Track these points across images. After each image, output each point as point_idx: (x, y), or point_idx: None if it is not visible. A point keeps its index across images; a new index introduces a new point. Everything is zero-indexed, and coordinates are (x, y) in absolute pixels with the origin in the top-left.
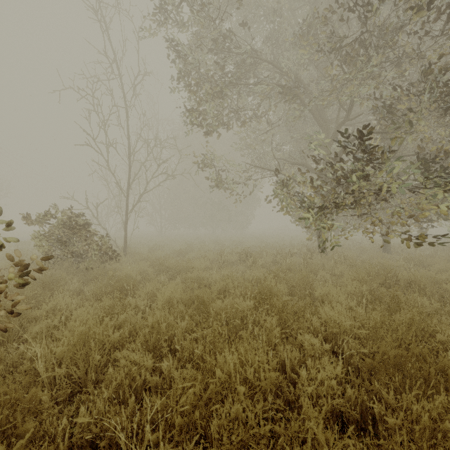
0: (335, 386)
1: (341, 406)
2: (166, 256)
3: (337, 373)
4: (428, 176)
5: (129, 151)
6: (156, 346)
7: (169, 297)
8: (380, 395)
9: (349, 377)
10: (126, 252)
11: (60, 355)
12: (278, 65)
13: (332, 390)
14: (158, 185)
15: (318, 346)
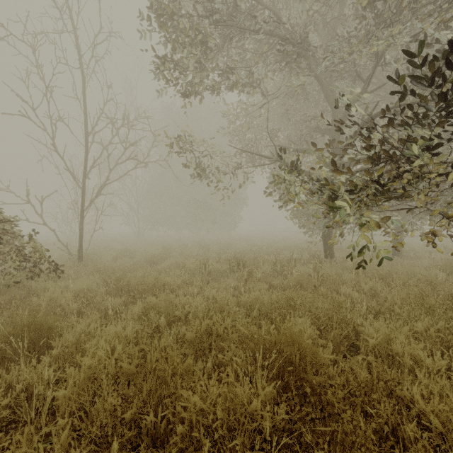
0: None
1: None
2: (130, 267)
3: None
4: None
5: (85, 129)
6: None
7: (93, 369)
8: None
9: None
10: (82, 259)
11: None
12: (279, 18)
13: None
14: (125, 174)
15: None
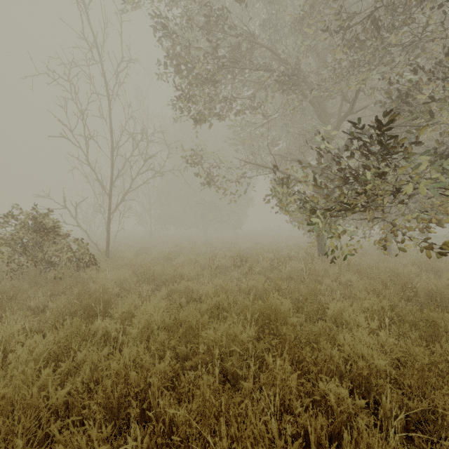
0: None
1: None
2: (152, 262)
3: None
4: None
5: (111, 145)
6: (122, 404)
7: (147, 322)
8: None
9: None
10: (109, 256)
11: None
12: (276, 52)
13: None
14: (145, 182)
15: (350, 404)
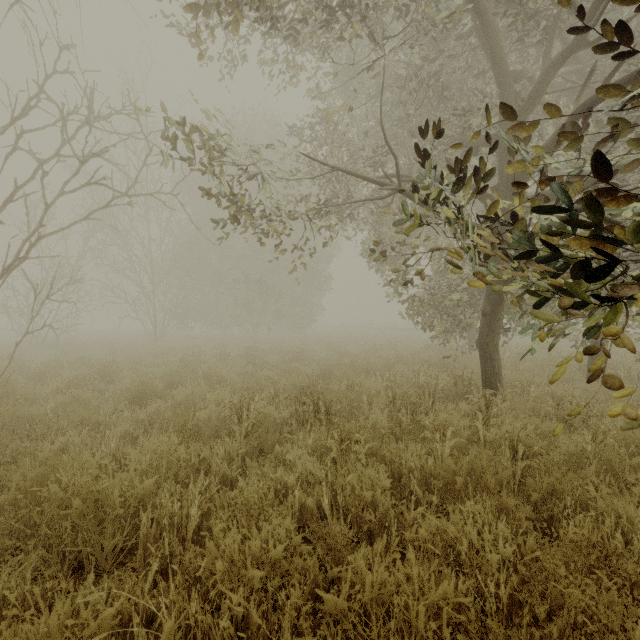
0: None
1: None
2: (60, 422)
3: None
4: None
5: None
6: None
7: None
8: None
9: None
10: None
11: None
12: None
13: None
14: (86, 217)
15: None
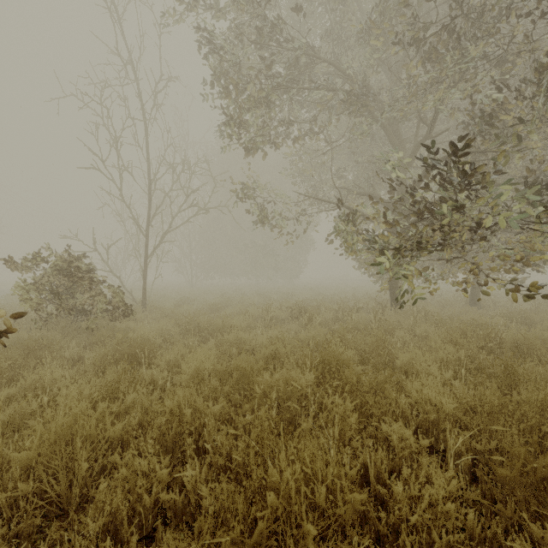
0: (453, 513)
1: (461, 543)
2: (196, 312)
3: (451, 489)
4: (543, 205)
5: (148, 177)
6: (177, 443)
7: (197, 368)
8: (523, 527)
9: (471, 497)
10: (146, 306)
11: (25, 463)
12: (341, 67)
13: (442, 513)
14: (187, 221)
15: (412, 442)
